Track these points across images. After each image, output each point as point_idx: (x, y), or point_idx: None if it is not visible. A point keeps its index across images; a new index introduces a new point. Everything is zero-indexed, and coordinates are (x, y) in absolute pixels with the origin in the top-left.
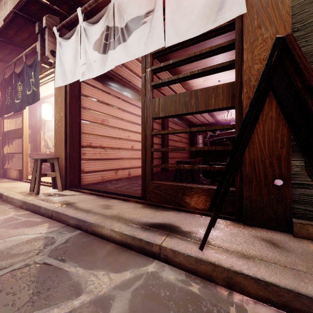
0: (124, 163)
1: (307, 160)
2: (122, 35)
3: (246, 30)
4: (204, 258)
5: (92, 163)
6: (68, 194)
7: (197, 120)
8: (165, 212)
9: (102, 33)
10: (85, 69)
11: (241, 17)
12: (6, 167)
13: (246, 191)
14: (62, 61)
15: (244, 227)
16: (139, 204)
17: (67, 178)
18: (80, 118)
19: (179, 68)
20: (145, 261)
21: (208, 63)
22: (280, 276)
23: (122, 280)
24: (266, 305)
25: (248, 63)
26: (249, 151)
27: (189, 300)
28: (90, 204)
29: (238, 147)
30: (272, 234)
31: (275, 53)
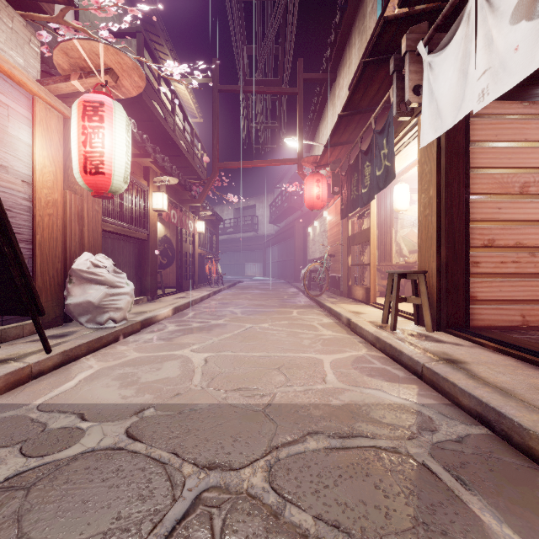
0: None
1: None
2: None
3: None
4: None
5: (495, 282)
6: (446, 340)
7: None
8: None
9: None
10: (488, 81)
11: None
12: (351, 283)
13: None
14: (435, 94)
15: None
16: None
17: (442, 310)
18: (467, 192)
19: None
20: None
21: None
22: None
23: None
24: None
25: None
26: None
27: None
28: (504, 376)
29: None
30: None
31: None
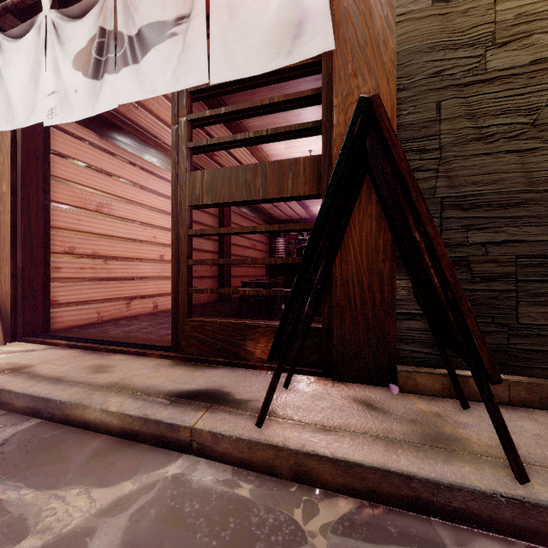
0: (146, 287)
1: (413, 279)
2: (132, 51)
3: (337, 76)
4: (262, 440)
5: (76, 286)
6: (19, 349)
7: (281, 212)
8: (211, 370)
9: (93, 40)
10: (56, 104)
11: (330, 55)
12: None
13: (337, 329)
14: (5, 81)
15: (334, 384)
16: (166, 359)
17: (18, 318)
18: (48, 198)
19: (244, 123)
20: (164, 459)
21: (291, 120)
22: (367, 451)
23: (114, 499)
24: (348, 497)
25: (340, 129)
26: (341, 265)
27: (231, 510)
28: (65, 367)
29: (312, 260)
30: (370, 390)
31: (358, 120)
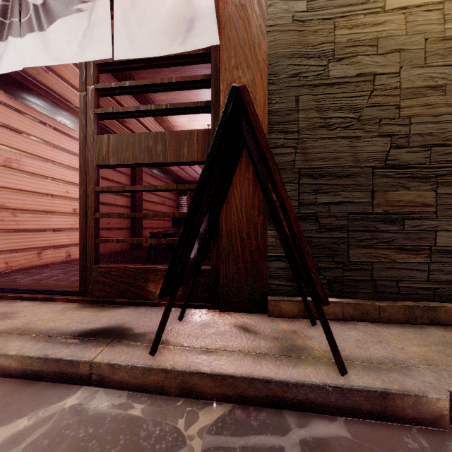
0: (58, 237)
1: (278, 229)
2: (38, 19)
3: (223, 67)
4: (154, 365)
5: None
6: None
7: (187, 174)
8: (115, 310)
9: None
10: None
11: (218, 49)
12: None
13: (223, 270)
14: None
15: (220, 314)
16: (73, 303)
17: None
18: None
19: (151, 96)
20: (63, 393)
21: (191, 98)
22: (239, 364)
23: (6, 437)
24: (223, 403)
25: None
26: (226, 219)
27: (123, 429)
28: None
29: (196, 214)
30: (248, 317)
31: (230, 104)
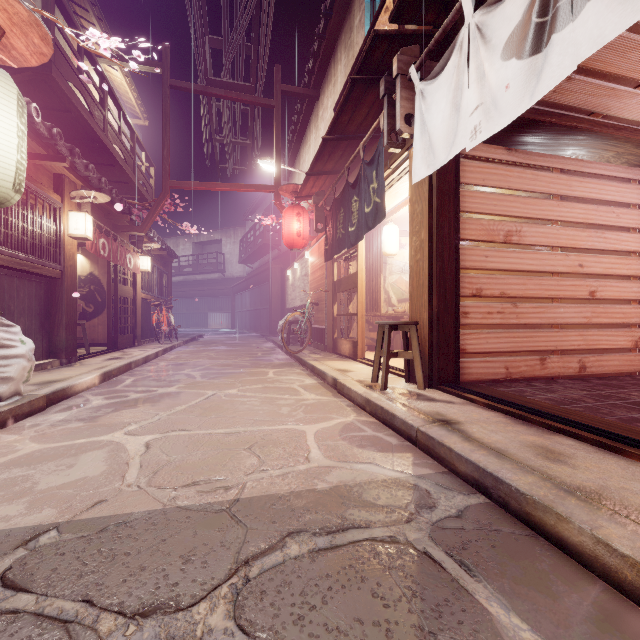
0: (567, 338)
1: None
2: None
3: None
4: None
5: (483, 334)
6: (438, 398)
7: None
8: None
9: (531, 4)
10: (480, 118)
11: None
12: (336, 337)
13: None
14: (427, 127)
15: None
16: None
17: (433, 365)
18: (457, 237)
19: None
20: None
21: None
22: None
23: None
24: None
25: None
26: None
27: None
28: (497, 435)
29: None
30: None
31: None
